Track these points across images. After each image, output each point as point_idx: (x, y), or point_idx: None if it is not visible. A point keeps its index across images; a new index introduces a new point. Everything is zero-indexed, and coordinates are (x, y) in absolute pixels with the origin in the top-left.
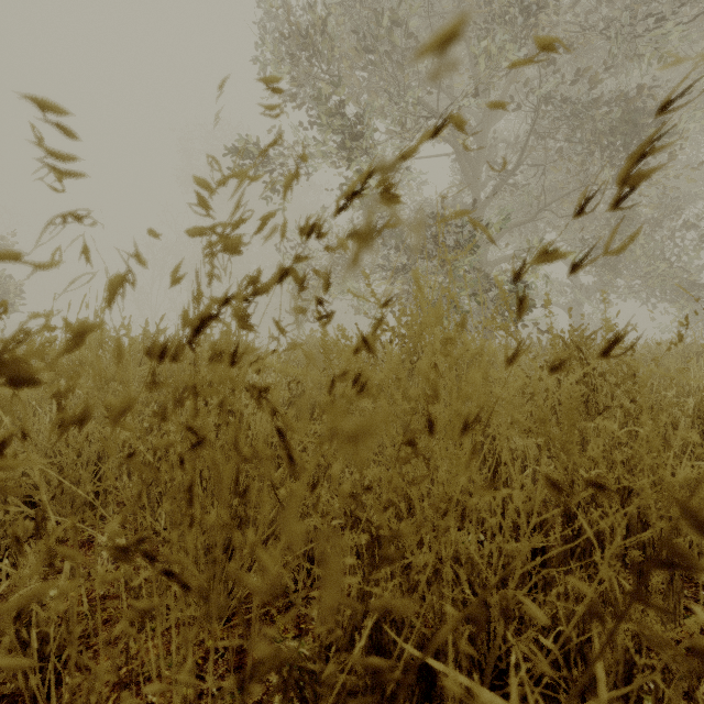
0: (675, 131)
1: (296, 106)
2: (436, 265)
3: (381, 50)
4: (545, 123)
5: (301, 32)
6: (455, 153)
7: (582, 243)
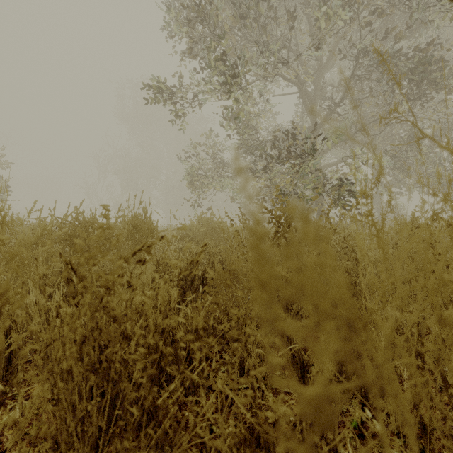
0: (452, 75)
1: (191, 57)
2: (288, 167)
3: (250, 17)
4: (360, 72)
5: (195, 4)
6: (299, 92)
7: (385, 153)
